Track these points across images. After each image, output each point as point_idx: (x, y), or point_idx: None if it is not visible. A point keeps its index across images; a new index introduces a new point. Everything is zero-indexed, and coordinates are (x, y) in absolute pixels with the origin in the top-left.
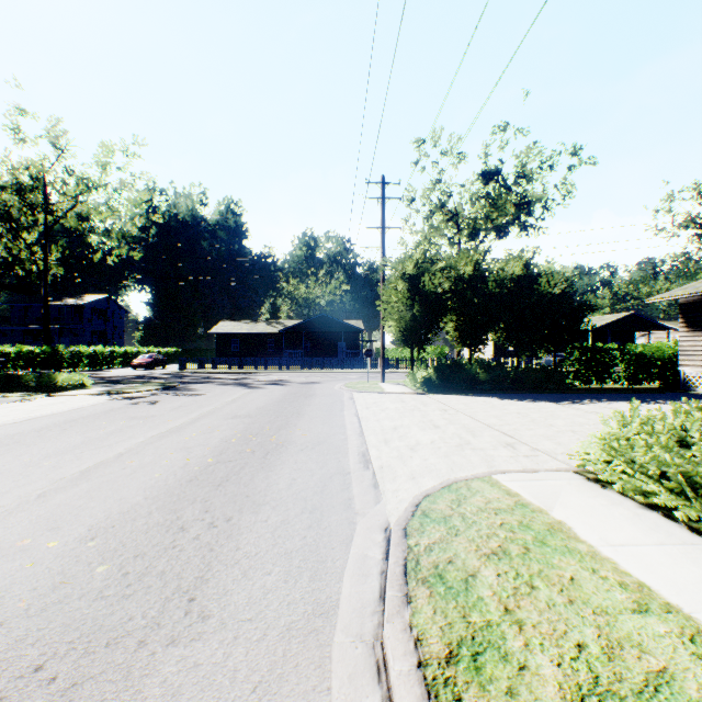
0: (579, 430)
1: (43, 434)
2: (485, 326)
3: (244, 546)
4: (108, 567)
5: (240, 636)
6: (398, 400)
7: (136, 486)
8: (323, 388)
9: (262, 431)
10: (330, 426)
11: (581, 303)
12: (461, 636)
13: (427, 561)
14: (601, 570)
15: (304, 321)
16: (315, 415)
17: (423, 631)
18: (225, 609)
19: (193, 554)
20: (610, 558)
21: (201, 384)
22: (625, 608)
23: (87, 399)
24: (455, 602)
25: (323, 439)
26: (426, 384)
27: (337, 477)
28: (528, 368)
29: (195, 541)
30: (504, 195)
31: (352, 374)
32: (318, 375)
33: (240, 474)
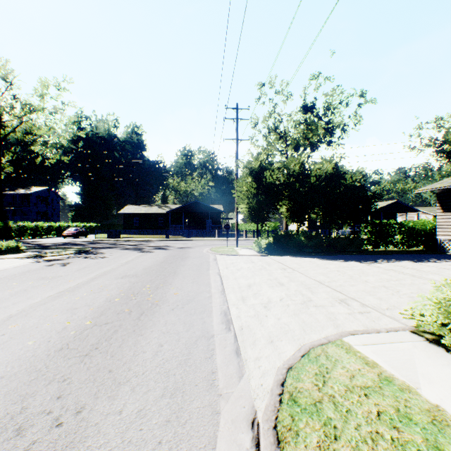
0: (389, 285)
1: None
2: (308, 208)
3: None
4: None
5: None
6: (249, 261)
7: (1, 359)
8: (195, 252)
9: (143, 290)
10: (198, 284)
11: (373, 192)
12: None
13: None
14: None
15: (183, 205)
16: (187, 274)
17: None
18: None
19: None
20: None
21: (107, 249)
22: None
23: (14, 262)
24: None
25: (191, 297)
26: (268, 248)
27: (201, 342)
28: (336, 237)
29: None
30: (315, 123)
31: (216, 241)
32: (192, 242)
33: (111, 339)
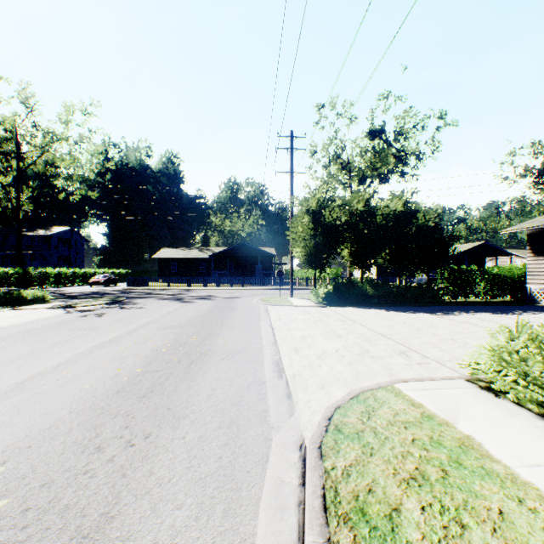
0: (458, 338)
1: None
2: (374, 252)
3: (157, 470)
4: (8, 502)
5: None
6: (305, 312)
7: (64, 398)
8: (243, 302)
9: (189, 341)
10: (248, 335)
11: (450, 233)
12: None
13: (346, 490)
14: (528, 500)
15: (228, 248)
16: (235, 325)
17: None
18: None
19: (103, 482)
20: (531, 483)
21: (143, 299)
22: None
23: (44, 312)
24: None
25: (241, 348)
26: (326, 299)
27: (253, 387)
28: (407, 285)
29: (109, 464)
30: (385, 150)
31: (267, 290)
32: (239, 291)
33: (165, 384)
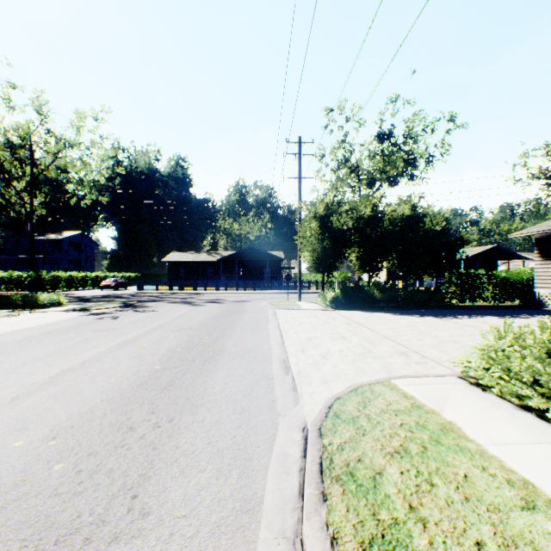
0: (459, 340)
1: (23, 345)
2: (381, 256)
3: (182, 445)
4: (64, 465)
5: (175, 533)
6: (312, 316)
7: (95, 390)
8: (251, 306)
9: (202, 342)
10: (257, 337)
11: (457, 238)
12: (372, 534)
13: (339, 459)
14: (490, 468)
15: (237, 252)
16: (245, 328)
17: (338, 529)
18: (163, 506)
19: (138, 452)
20: (496, 456)
21: (154, 302)
22: (515, 505)
23: (62, 315)
24: (365, 500)
25: (251, 348)
26: (334, 302)
27: (262, 382)
28: (415, 289)
29: (141, 440)
30: (395, 153)
31: (275, 294)
32: (248, 295)
33: (182, 379)
